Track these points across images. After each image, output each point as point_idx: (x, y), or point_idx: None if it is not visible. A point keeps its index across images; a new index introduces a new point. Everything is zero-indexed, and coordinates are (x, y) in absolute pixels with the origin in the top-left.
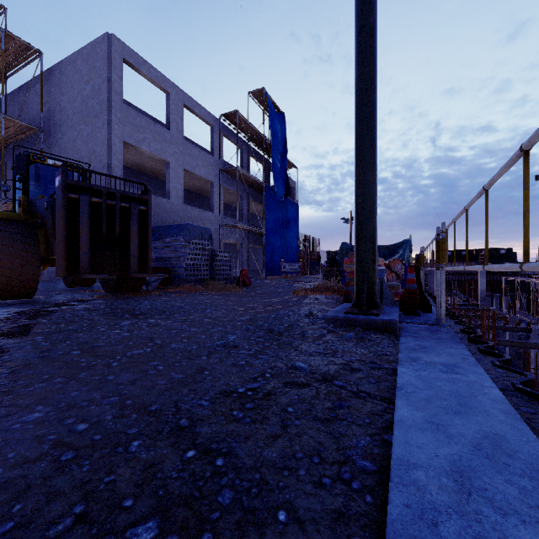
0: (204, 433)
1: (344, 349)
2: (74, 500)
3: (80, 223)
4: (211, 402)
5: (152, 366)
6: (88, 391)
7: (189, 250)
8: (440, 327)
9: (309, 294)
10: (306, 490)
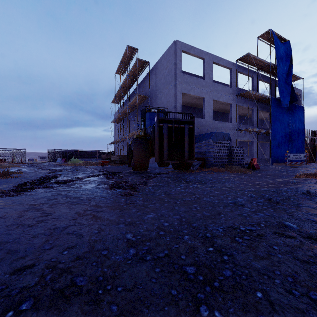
0: (218, 242)
1: None
2: (164, 248)
3: (163, 137)
4: (223, 230)
5: (194, 207)
6: (168, 211)
7: (216, 147)
8: None
9: (310, 177)
10: (278, 290)
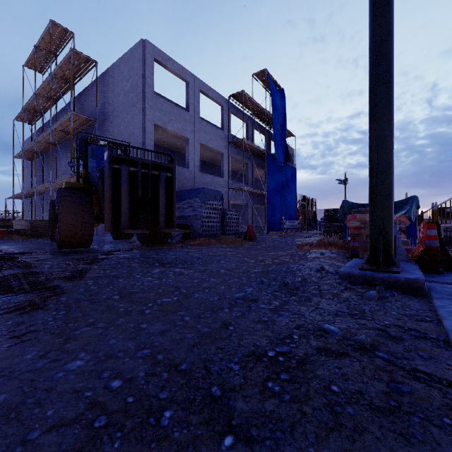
0: (239, 410)
1: (371, 310)
2: None
3: (122, 188)
4: (241, 366)
5: (180, 316)
6: (124, 339)
7: (205, 210)
8: None
9: (314, 248)
10: None
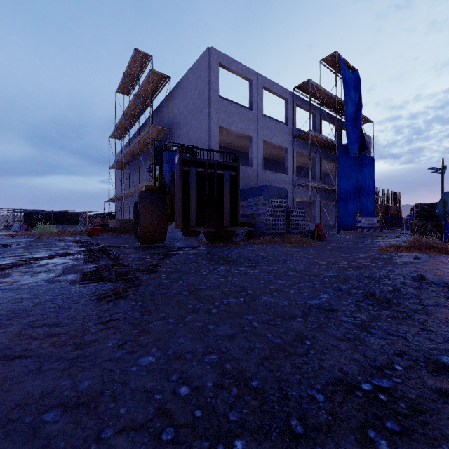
0: None
1: None
2: None
3: (190, 189)
4: (326, 396)
5: (247, 321)
6: (192, 339)
7: (268, 207)
8: None
9: (404, 251)
10: None
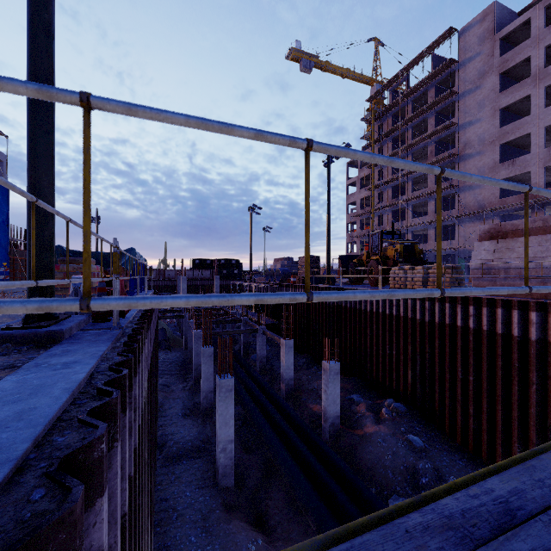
0: None
1: None
2: None
3: None
4: None
5: None
6: None
7: None
8: (112, 330)
9: None
10: None
